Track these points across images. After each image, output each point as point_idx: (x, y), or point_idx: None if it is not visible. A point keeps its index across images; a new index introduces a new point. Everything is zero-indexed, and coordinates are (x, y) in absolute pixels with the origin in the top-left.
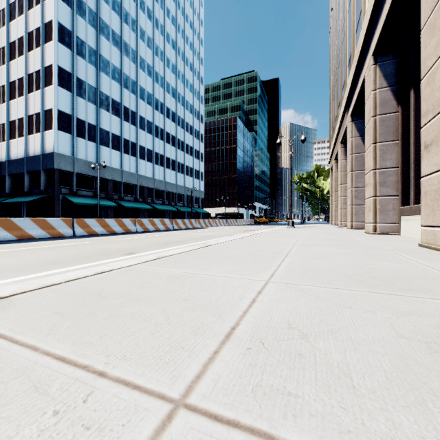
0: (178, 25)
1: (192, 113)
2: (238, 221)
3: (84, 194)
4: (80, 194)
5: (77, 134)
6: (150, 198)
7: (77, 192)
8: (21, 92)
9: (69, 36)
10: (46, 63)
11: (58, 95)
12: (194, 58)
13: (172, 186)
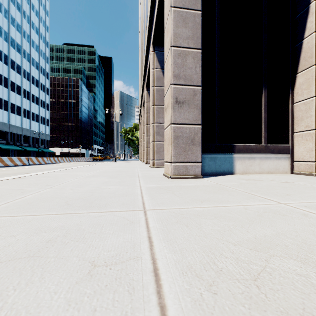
0: None
1: (38, 69)
2: (80, 159)
3: None
4: None
5: None
6: None
7: None
8: None
9: None
10: None
11: None
12: (40, 24)
13: (18, 129)
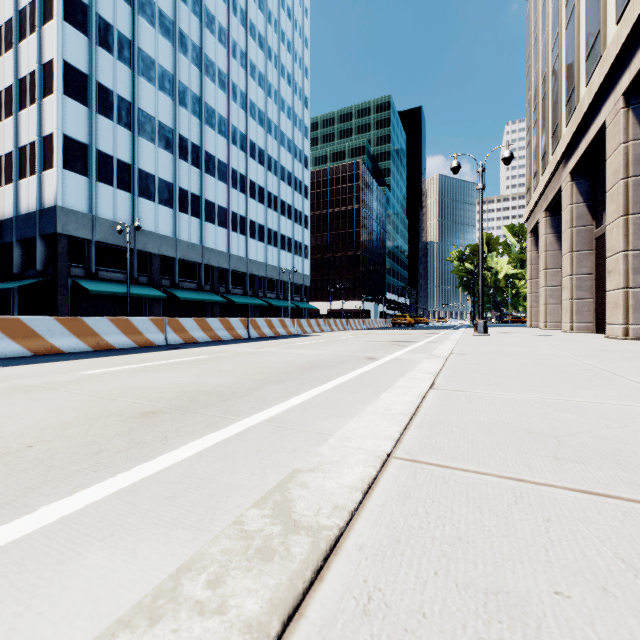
0: (269, 12)
1: (292, 152)
2: (366, 322)
3: (110, 277)
4: (103, 278)
5: (98, 177)
6: (224, 285)
7: (98, 273)
8: (9, 110)
9: (83, 13)
10: (45, 58)
11: (65, 110)
12: (295, 66)
13: (260, 267)
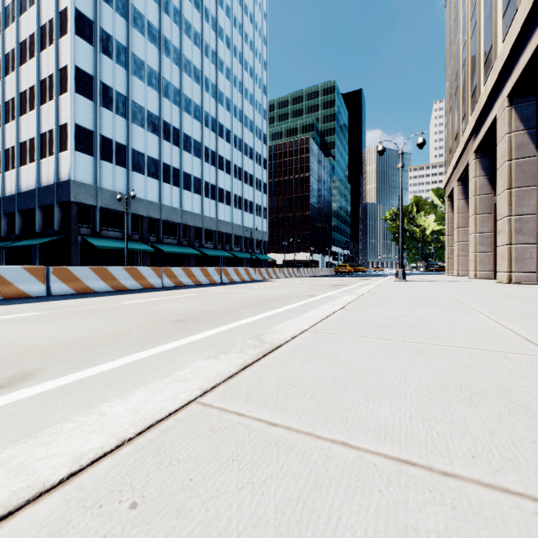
0: (234, 18)
1: (253, 131)
2: (313, 271)
3: (110, 235)
4: (105, 236)
5: (101, 156)
6: (198, 240)
7: (101, 232)
8: (33, 104)
9: (90, 28)
10: (61, 64)
11: (76, 104)
12: (255, 60)
13: (227, 225)
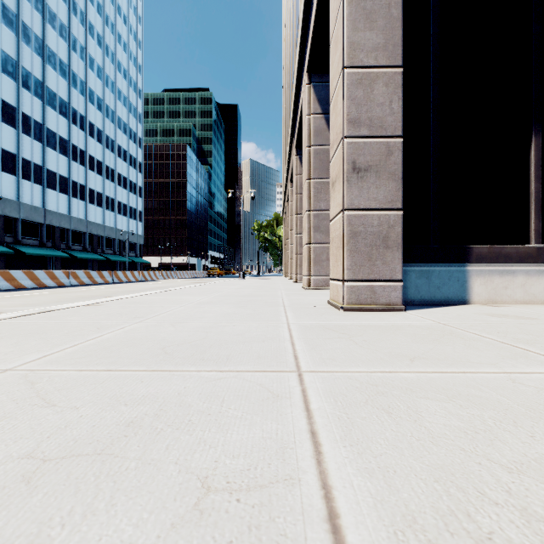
0: (106, 16)
1: (127, 133)
2: (189, 273)
3: None
4: None
5: None
6: (65, 242)
7: None
8: None
9: None
10: None
11: None
12: (130, 63)
13: (98, 227)
